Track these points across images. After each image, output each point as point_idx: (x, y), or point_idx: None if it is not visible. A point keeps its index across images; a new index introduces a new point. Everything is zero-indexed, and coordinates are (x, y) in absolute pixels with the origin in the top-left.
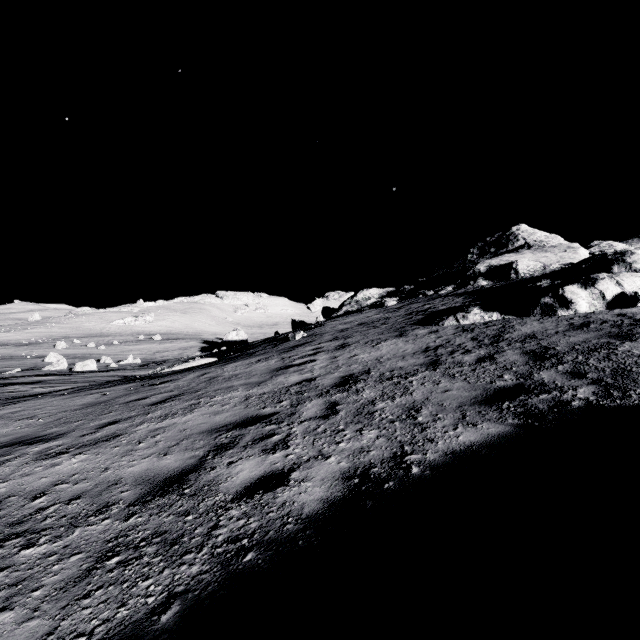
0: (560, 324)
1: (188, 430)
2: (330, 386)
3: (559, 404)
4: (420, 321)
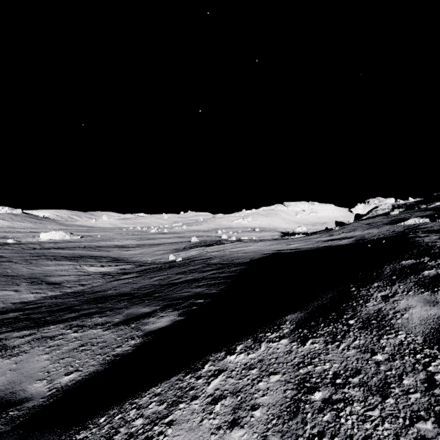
0: (438, 225)
1: (311, 243)
2: (342, 239)
3: None
4: (392, 223)
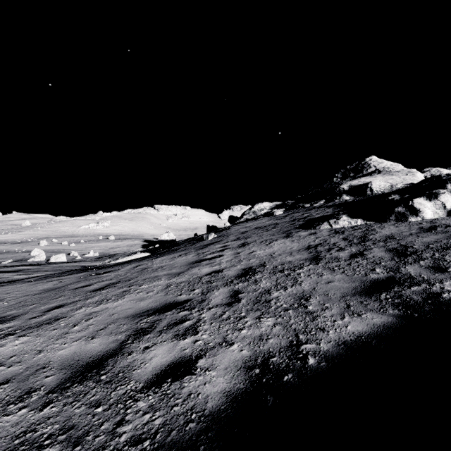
0: (412, 228)
1: (116, 314)
2: (234, 277)
3: (431, 296)
4: (301, 226)
